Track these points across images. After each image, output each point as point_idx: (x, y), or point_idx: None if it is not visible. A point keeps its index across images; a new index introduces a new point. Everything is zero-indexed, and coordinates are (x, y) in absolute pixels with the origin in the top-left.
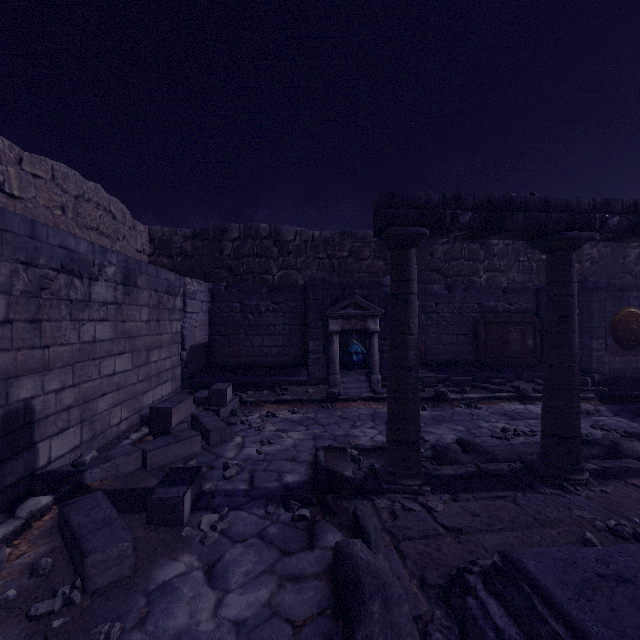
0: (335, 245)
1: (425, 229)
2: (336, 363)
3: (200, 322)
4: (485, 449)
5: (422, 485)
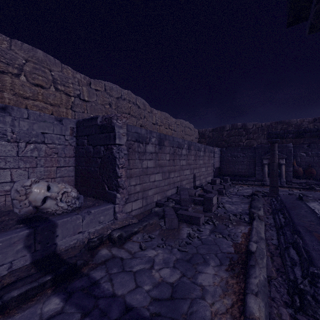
0: (272, 128)
1: (278, 139)
2: (266, 174)
3: (217, 160)
4: (306, 195)
5: None
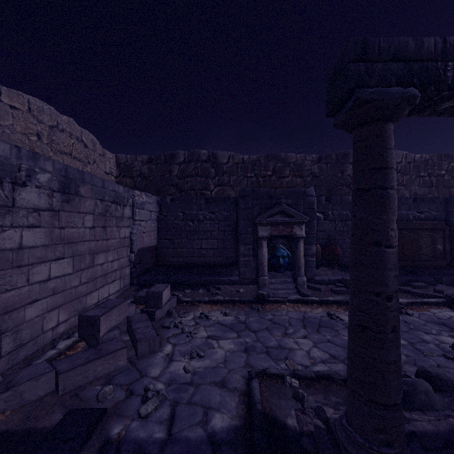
0: (261, 166)
1: (416, 89)
2: (265, 266)
3: (149, 228)
4: None
5: None
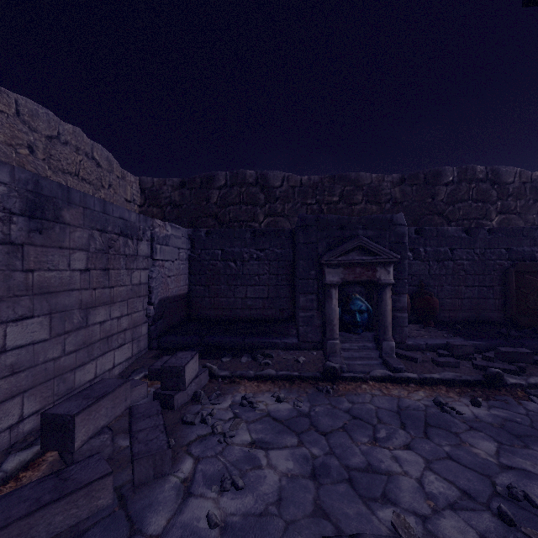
0: (324, 190)
1: None
2: (335, 325)
3: (176, 271)
4: None
5: None
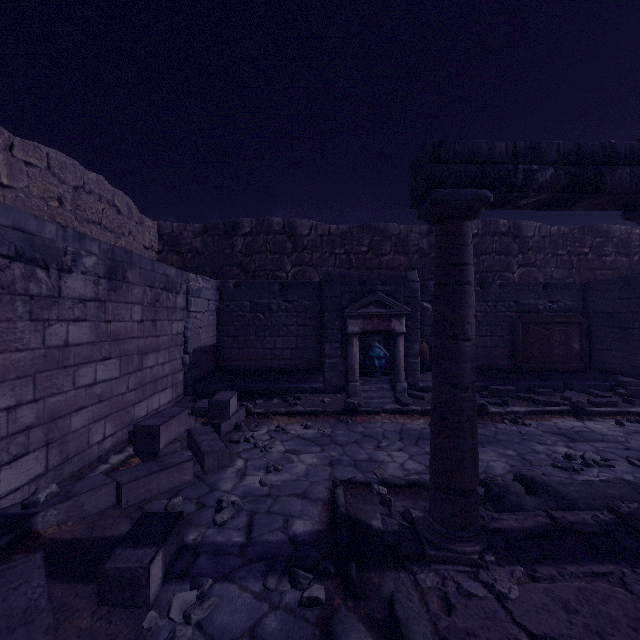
0: (353, 239)
1: (488, 191)
2: (356, 369)
3: (206, 322)
4: (557, 490)
5: (483, 552)
